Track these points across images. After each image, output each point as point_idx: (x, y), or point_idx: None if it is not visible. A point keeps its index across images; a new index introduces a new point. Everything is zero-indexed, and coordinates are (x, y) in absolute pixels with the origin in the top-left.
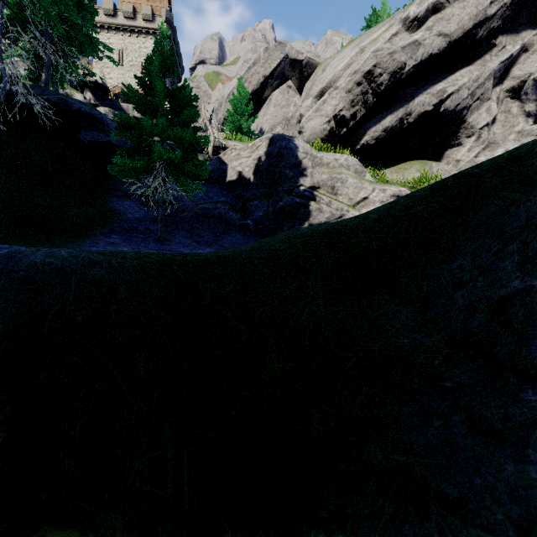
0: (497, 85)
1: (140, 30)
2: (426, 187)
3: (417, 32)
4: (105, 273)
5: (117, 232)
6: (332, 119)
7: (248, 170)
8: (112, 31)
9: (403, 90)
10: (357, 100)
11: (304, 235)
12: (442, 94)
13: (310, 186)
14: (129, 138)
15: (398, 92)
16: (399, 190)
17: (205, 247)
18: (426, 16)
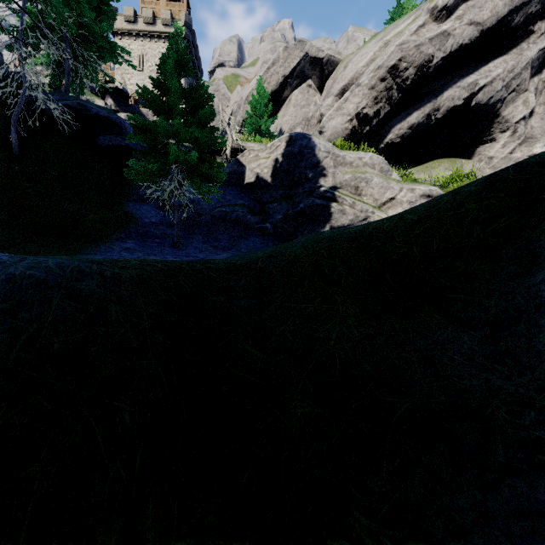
0: (536, 74)
1: (160, 35)
2: (476, 181)
3: (446, 22)
4: (95, 286)
5: (132, 237)
6: (354, 117)
7: (267, 172)
8: (133, 37)
9: (430, 84)
10: (381, 96)
11: (329, 239)
12: (473, 87)
13: (331, 187)
14: (145, 141)
15: (426, 87)
16: (430, 190)
17: (222, 251)
18: (456, 4)
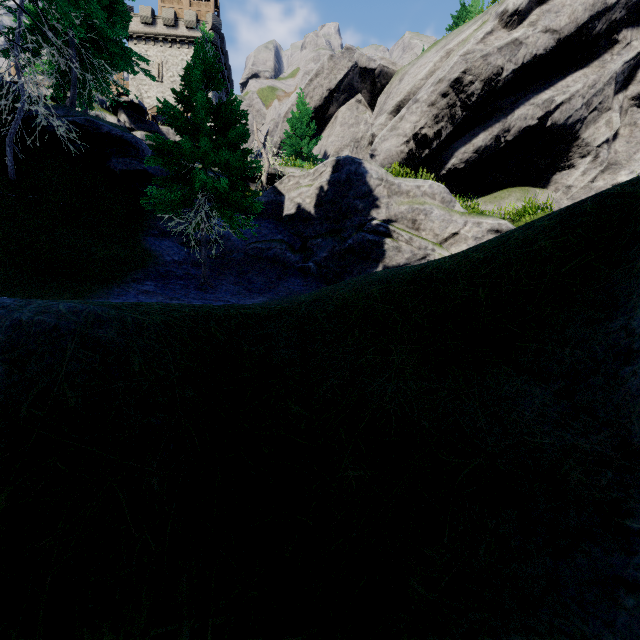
0: (620, 91)
1: (183, 40)
2: (551, 215)
3: (517, 28)
4: (114, 334)
5: (151, 278)
6: (411, 139)
7: (310, 202)
8: (151, 42)
9: (499, 101)
10: (443, 115)
11: (383, 281)
12: (549, 104)
13: (385, 220)
14: (166, 165)
15: (494, 104)
16: (499, 224)
17: (257, 295)
18: (529, 8)
